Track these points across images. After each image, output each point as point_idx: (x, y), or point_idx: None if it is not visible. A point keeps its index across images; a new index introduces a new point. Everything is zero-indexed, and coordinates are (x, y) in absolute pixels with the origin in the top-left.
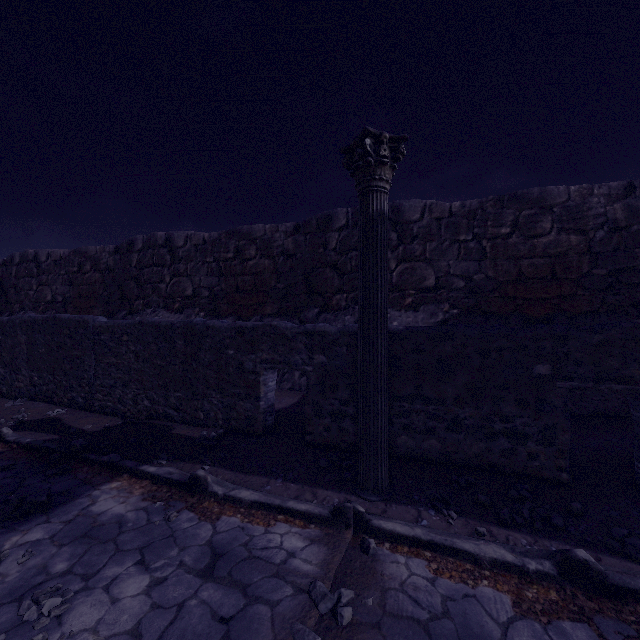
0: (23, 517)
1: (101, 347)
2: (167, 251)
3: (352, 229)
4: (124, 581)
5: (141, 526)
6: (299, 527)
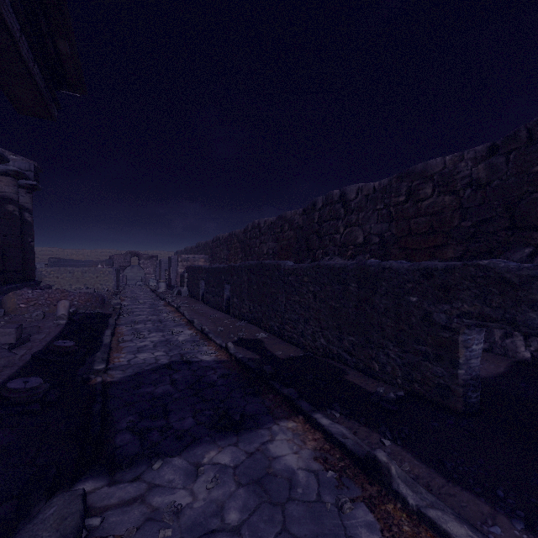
0: (223, 430)
1: (289, 286)
2: (341, 205)
3: None
4: None
5: (310, 501)
6: None
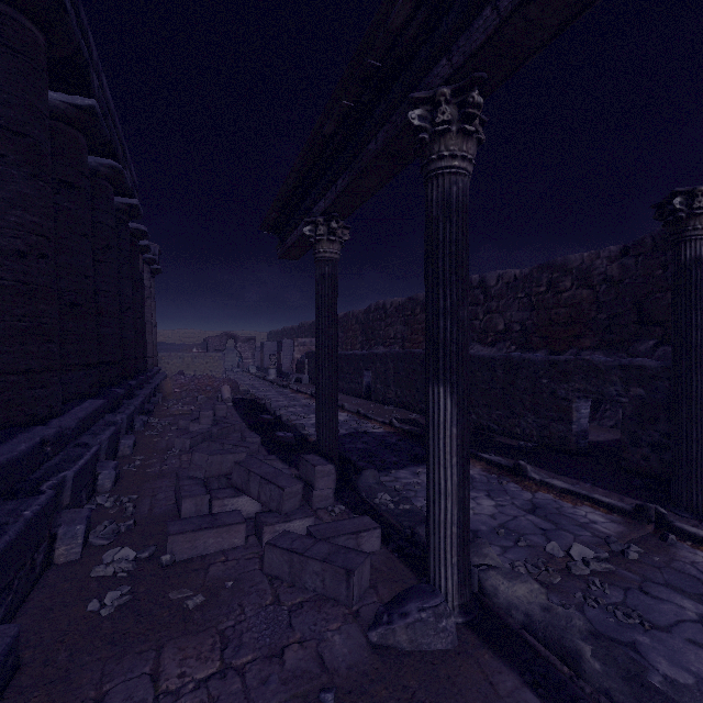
0: (419, 462)
1: None
2: (480, 291)
3: None
4: (481, 499)
5: (484, 482)
6: (602, 512)
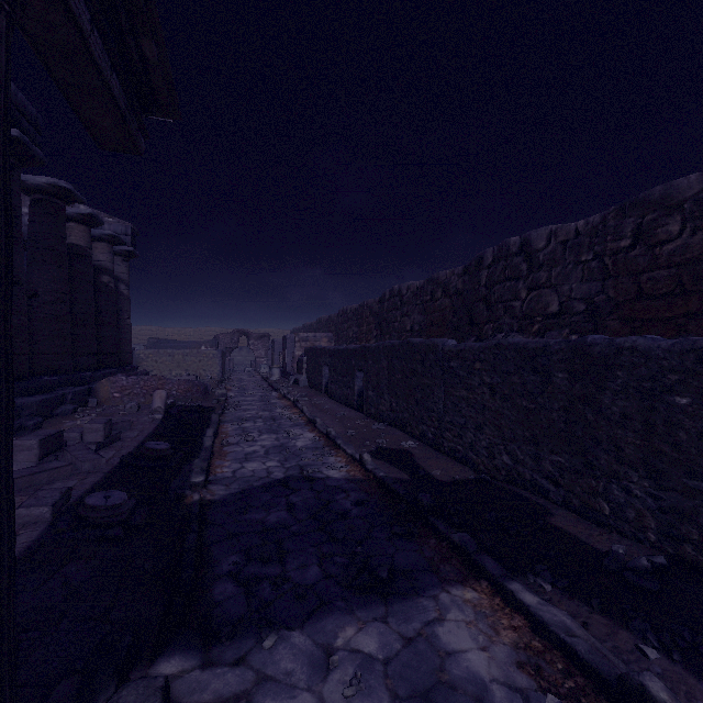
0: (363, 592)
1: (450, 376)
2: (522, 259)
3: None
4: None
5: None
6: None
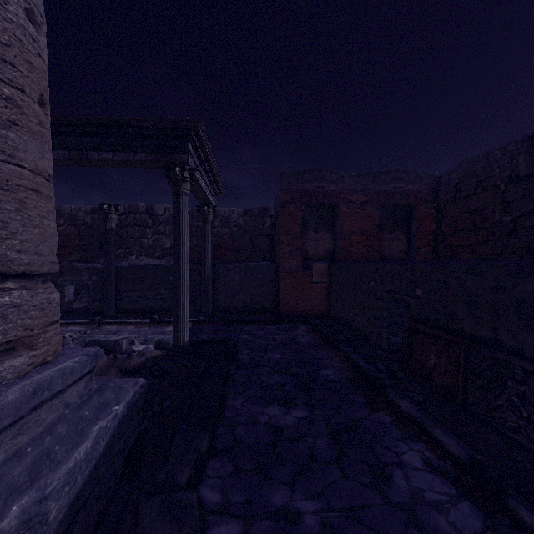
0: None
1: None
2: None
3: (128, 215)
4: None
5: None
6: (79, 326)
